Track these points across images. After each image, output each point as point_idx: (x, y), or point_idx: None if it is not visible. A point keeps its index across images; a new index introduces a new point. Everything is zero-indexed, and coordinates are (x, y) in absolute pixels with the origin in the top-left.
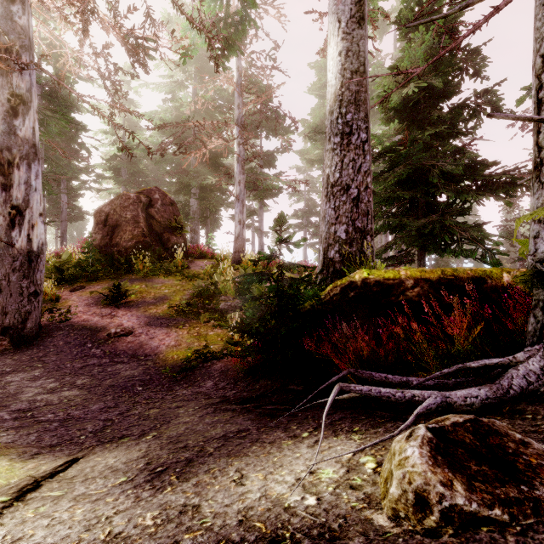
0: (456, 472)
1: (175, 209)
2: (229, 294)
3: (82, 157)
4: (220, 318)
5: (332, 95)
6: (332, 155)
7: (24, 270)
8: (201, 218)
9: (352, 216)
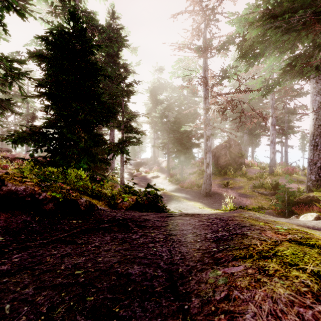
0: (296, 217)
1: (239, 146)
2: (268, 189)
3: (195, 122)
4: (267, 198)
5: (311, 131)
6: (310, 152)
7: (209, 179)
8: (249, 144)
9: (318, 172)
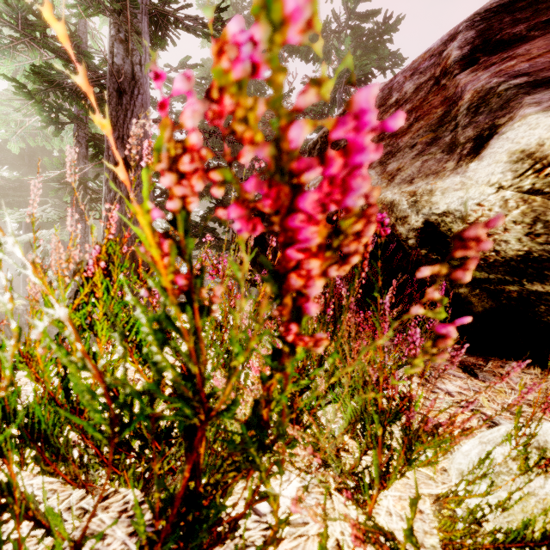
0: None
1: None
2: None
3: None
4: None
5: None
6: None
7: None
8: None
9: None
